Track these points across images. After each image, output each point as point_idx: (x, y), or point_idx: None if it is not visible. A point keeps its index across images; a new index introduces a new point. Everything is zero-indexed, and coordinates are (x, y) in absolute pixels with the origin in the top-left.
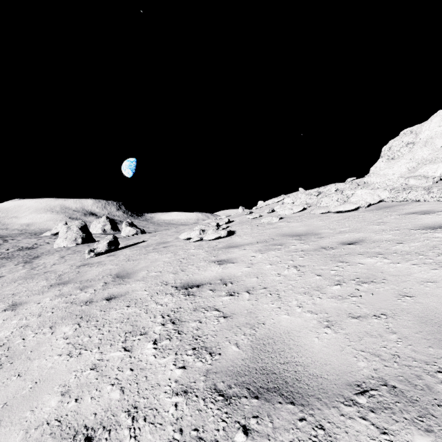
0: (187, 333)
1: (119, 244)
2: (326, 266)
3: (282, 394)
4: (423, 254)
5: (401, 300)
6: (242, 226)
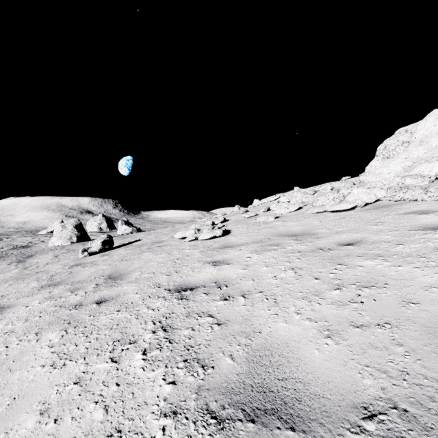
0: (179, 342)
1: (113, 243)
2: (324, 268)
3: (281, 417)
4: (425, 256)
5: (405, 307)
6: (238, 225)
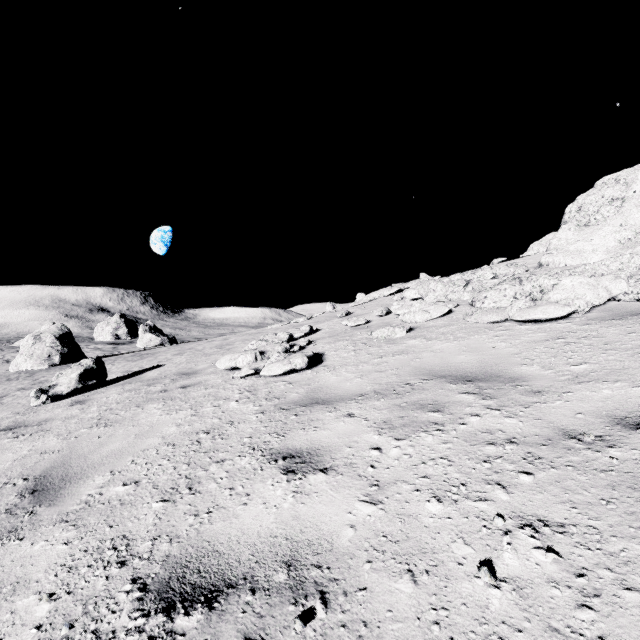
0: None
1: (105, 374)
2: None
3: None
4: None
5: None
6: (336, 343)
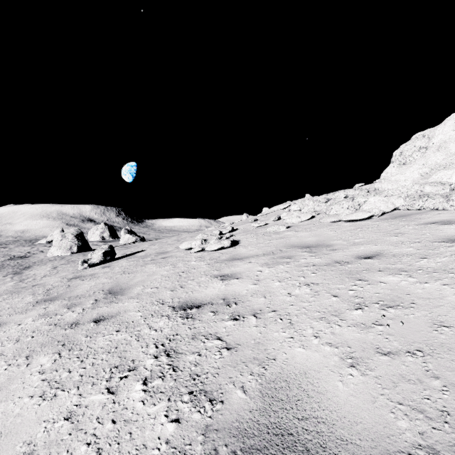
0: (183, 369)
1: (115, 254)
2: (342, 284)
3: None
4: (453, 272)
5: (438, 331)
6: (247, 235)
